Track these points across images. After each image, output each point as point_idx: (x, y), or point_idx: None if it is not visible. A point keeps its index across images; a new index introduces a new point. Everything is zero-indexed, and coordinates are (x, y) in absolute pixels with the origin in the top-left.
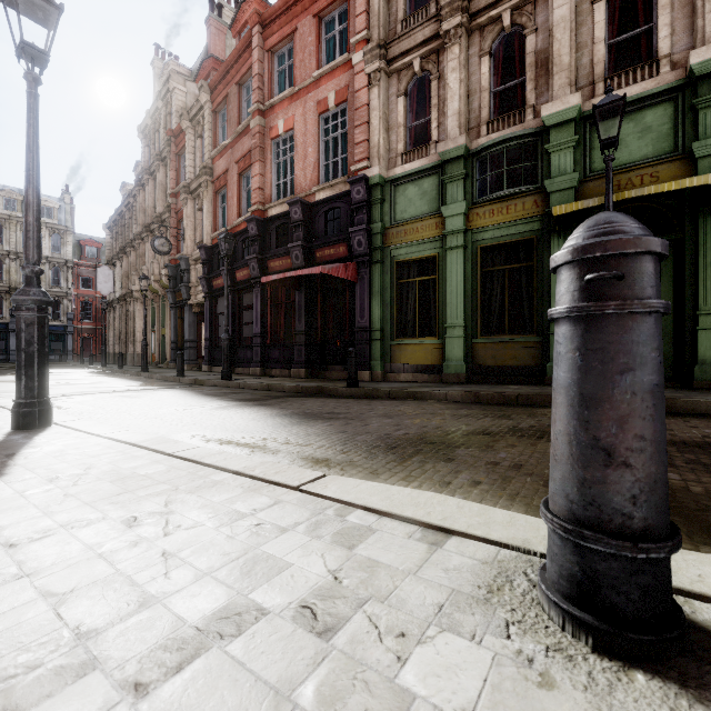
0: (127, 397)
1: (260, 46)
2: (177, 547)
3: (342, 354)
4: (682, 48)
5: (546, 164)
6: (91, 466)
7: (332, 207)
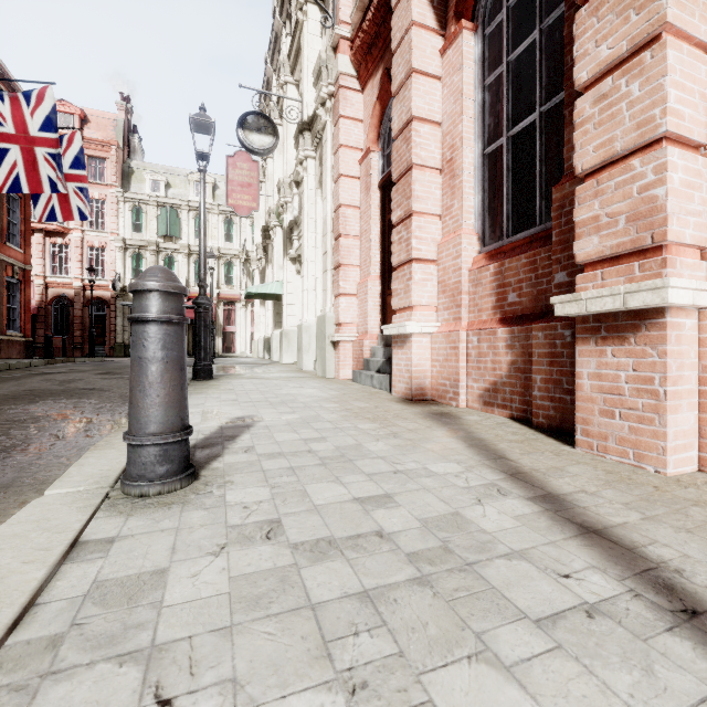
0: None
1: None
2: (330, 703)
3: None
4: None
5: None
6: None
7: None
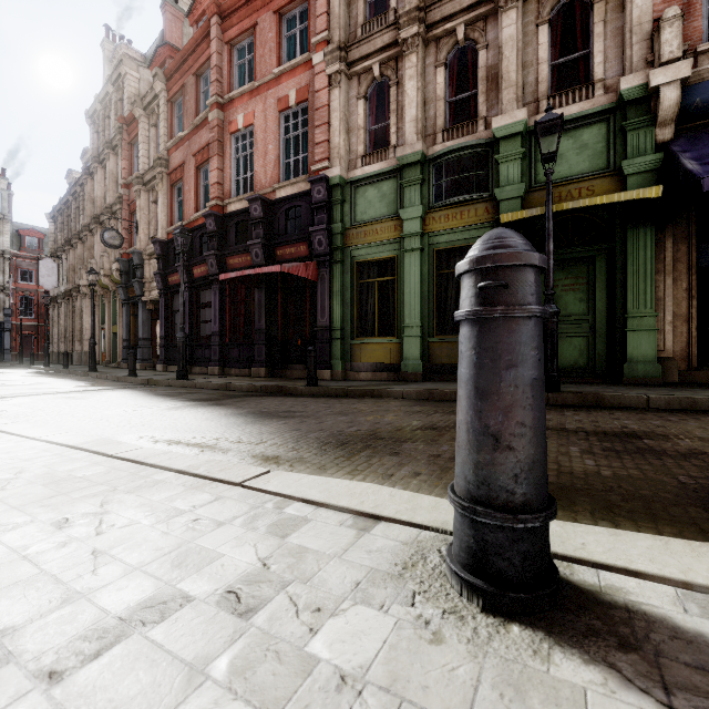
0: (71, 398)
1: (219, 37)
2: (108, 545)
3: (303, 353)
4: (614, 74)
5: (496, 174)
6: (23, 469)
7: (293, 205)
